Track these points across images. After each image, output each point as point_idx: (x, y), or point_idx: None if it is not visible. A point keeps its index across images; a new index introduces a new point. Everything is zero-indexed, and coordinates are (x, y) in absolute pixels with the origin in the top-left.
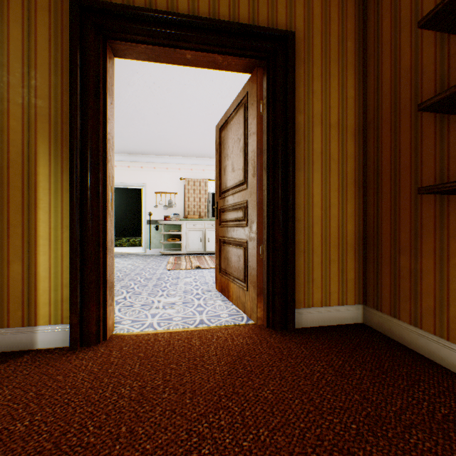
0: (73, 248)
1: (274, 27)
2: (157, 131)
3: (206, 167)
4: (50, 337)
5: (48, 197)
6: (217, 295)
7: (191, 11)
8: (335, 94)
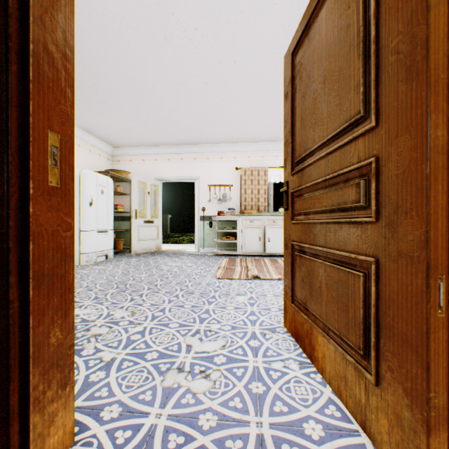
0: None
1: None
2: (207, 110)
3: (266, 152)
4: None
5: None
6: (288, 344)
7: None
8: None
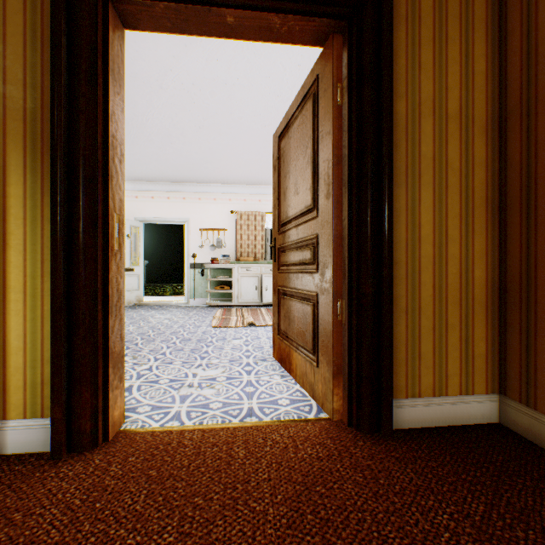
0: (56, 305)
1: None
2: (201, 151)
3: (264, 196)
4: (24, 437)
5: (22, 230)
6: (275, 367)
7: None
8: (455, 68)
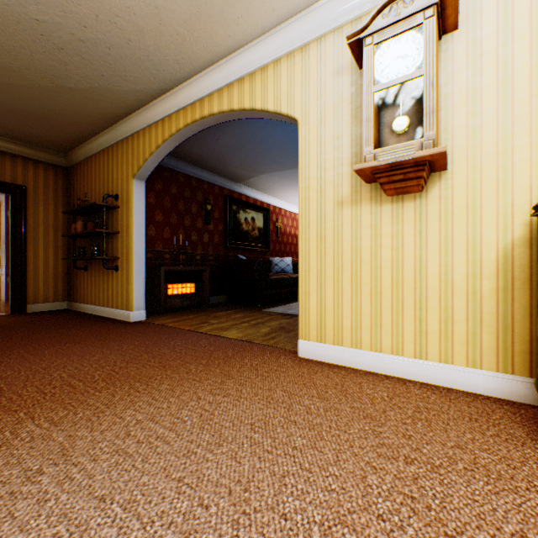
0: None
1: (17, 181)
2: None
3: None
4: None
5: None
6: None
7: None
8: (53, 212)
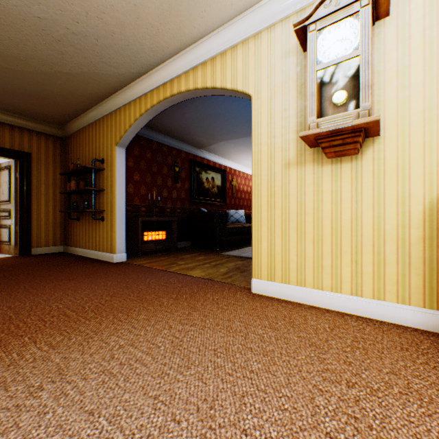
0: None
1: (23, 148)
2: None
3: None
4: None
5: None
6: None
7: None
8: (52, 174)
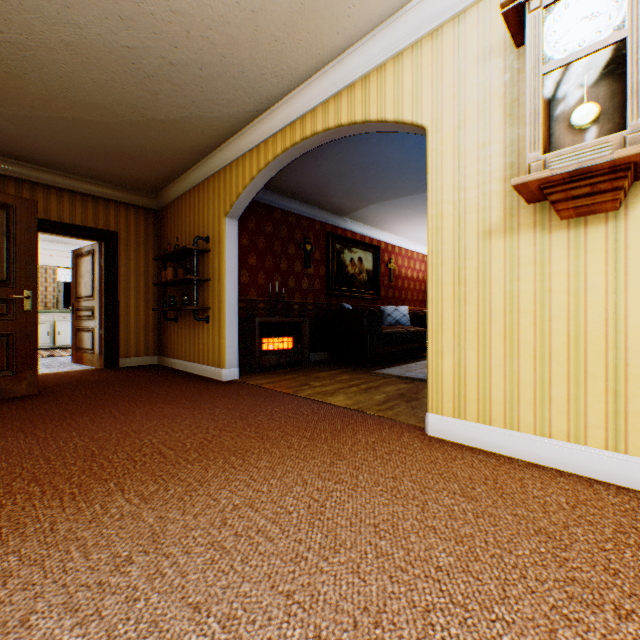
0: None
1: (109, 227)
2: None
3: (57, 252)
4: None
5: None
6: (75, 364)
7: (60, 217)
8: (144, 259)
